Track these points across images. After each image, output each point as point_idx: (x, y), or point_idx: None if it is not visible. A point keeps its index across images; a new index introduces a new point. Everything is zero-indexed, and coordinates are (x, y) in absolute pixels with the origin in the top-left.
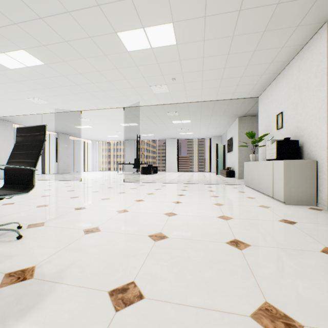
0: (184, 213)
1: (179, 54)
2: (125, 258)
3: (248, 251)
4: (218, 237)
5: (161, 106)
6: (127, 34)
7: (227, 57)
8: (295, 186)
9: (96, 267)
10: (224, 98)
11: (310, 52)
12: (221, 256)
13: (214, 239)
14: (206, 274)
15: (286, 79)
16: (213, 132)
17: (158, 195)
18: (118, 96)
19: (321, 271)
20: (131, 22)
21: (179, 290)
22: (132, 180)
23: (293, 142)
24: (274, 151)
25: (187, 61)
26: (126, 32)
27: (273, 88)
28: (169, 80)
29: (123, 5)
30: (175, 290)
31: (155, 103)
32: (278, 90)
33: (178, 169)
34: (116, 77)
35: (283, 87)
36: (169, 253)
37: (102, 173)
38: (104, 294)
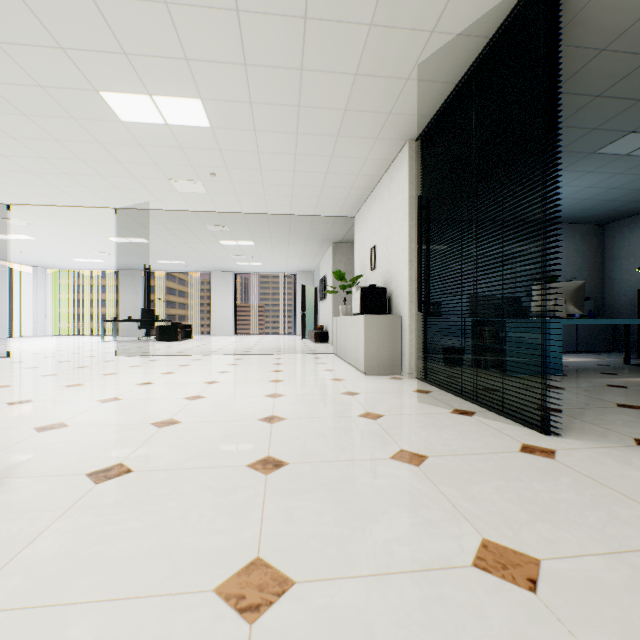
0: (218, 395)
1: (218, 141)
2: (112, 447)
3: (280, 424)
4: (252, 415)
5: (195, 214)
6: (120, 97)
7: (295, 158)
8: (378, 350)
9: (66, 459)
10: (304, 213)
11: (397, 173)
12: (245, 431)
13: (246, 418)
14: (217, 446)
15: (379, 201)
16: (298, 265)
17: (182, 374)
18: (102, 186)
19: (342, 430)
20: (127, 83)
21: (178, 461)
22: (135, 352)
23: (381, 291)
24: (358, 302)
25: (233, 153)
26: (117, 94)
27: (368, 209)
28: (205, 174)
29: (112, 59)
30: (174, 462)
31: (181, 208)
32: (372, 214)
33: (235, 331)
34: (97, 156)
35: (376, 211)
36: (177, 436)
37: (61, 341)
38: (81, 476)
